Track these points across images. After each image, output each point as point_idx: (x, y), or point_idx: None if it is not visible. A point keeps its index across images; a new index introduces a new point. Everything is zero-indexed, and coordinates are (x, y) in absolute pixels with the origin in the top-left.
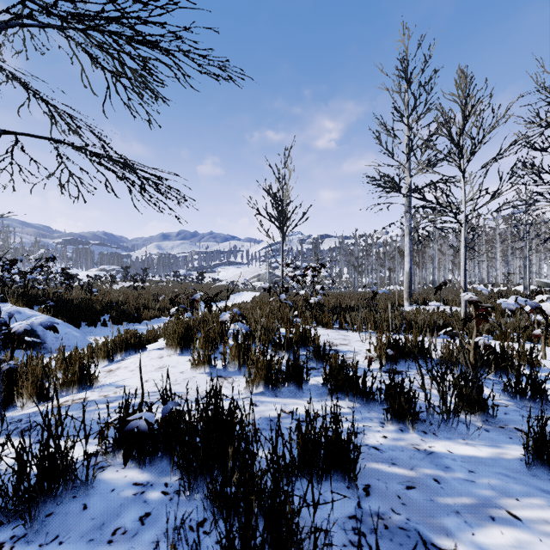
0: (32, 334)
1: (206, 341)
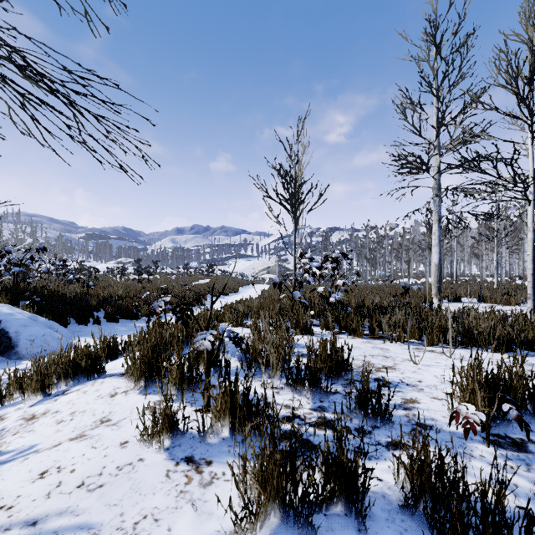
0: (2, 336)
1: (181, 372)
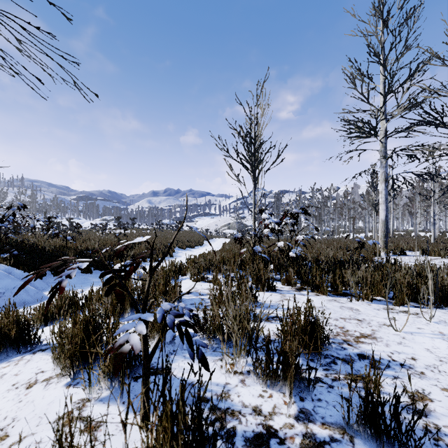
0: None
1: None
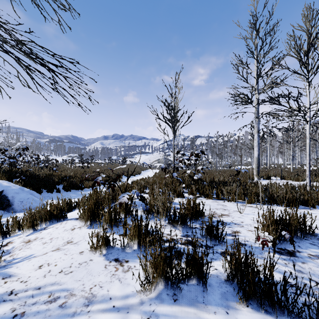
0: (4, 199)
1: (111, 216)
